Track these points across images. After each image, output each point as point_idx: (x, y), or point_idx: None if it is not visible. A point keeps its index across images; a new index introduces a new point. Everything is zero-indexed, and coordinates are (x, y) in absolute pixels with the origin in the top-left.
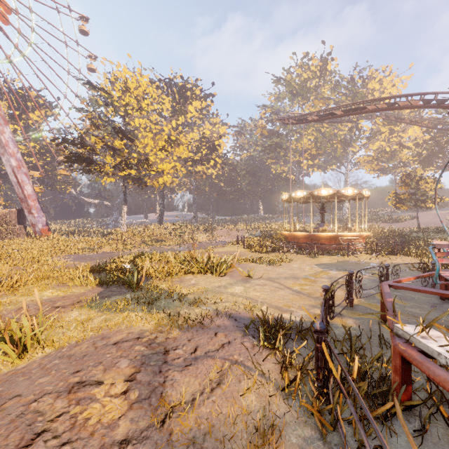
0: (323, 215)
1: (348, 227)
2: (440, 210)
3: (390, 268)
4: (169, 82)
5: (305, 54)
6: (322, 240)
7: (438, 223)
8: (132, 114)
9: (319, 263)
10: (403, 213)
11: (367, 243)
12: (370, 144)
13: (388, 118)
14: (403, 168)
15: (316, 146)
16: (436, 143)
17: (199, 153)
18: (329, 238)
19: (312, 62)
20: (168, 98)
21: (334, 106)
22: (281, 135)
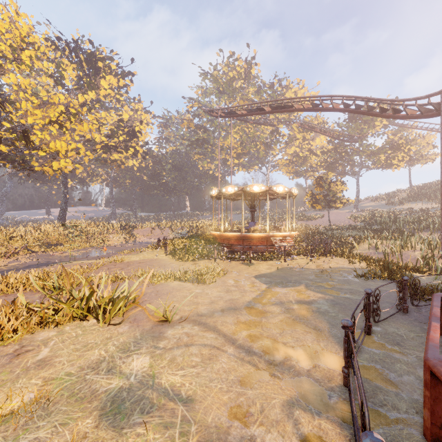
0: (253, 214)
1: (276, 226)
2: (339, 210)
3: (334, 276)
4: (75, 47)
5: (231, 53)
6: (254, 241)
7: (342, 221)
8: (4, 65)
9: (258, 273)
10: (313, 212)
11: (295, 242)
12: (287, 149)
13: (302, 126)
14: (312, 172)
15: (241, 145)
16: (338, 152)
17: (115, 138)
18: (261, 238)
19: (238, 62)
20: (72, 65)
21: (263, 101)
22: (208, 131)
